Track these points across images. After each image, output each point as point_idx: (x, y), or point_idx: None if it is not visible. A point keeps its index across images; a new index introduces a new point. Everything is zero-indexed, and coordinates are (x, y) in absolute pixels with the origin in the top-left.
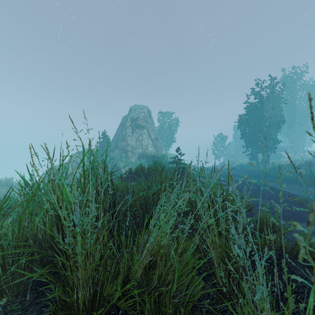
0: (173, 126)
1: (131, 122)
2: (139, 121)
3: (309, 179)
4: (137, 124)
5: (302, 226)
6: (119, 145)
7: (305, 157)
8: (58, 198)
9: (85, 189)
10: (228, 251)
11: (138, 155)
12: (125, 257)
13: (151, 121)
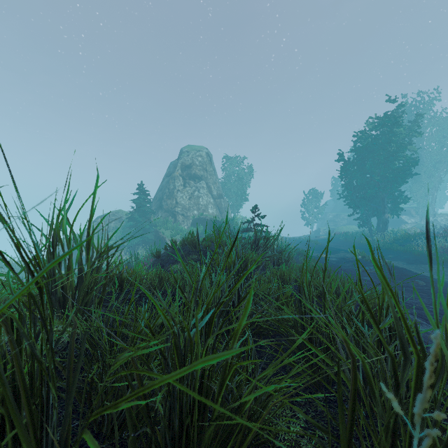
0: (245, 177)
1: (182, 170)
2: (193, 169)
3: None
4: (191, 173)
5: None
6: (165, 205)
7: (437, 223)
8: None
9: None
10: None
11: (193, 220)
12: None
13: (212, 170)
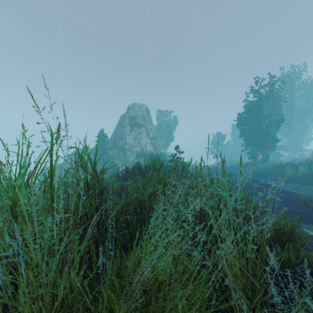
0: (172, 124)
1: (129, 120)
2: (137, 120)
3: (311, 178)
4: (135, 122)
5: (310, 228)
6: (117, 144)
7: (304, 156)
8: (12, 204)
9: (52, 192)
10: (251, 278)
11: (136, 154)
12: (104, 294)
13: (149, 120)
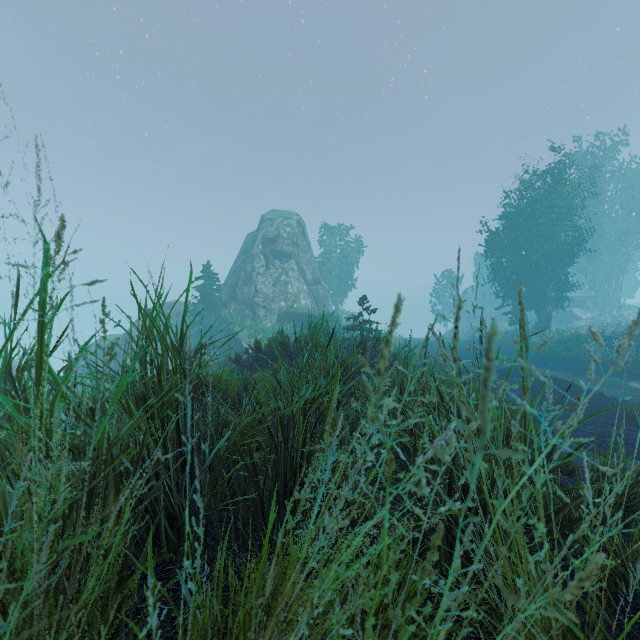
0: (352, 254)
1: (264, 245)
2: (280, 244)
3: None
4: (277, 249)
5: None
6: (240, 294)
7: (623, 319)
8: None
9: (41, 402)
10: (579, 633)
11: (278, 315)
12: None
13: (305, 245)
